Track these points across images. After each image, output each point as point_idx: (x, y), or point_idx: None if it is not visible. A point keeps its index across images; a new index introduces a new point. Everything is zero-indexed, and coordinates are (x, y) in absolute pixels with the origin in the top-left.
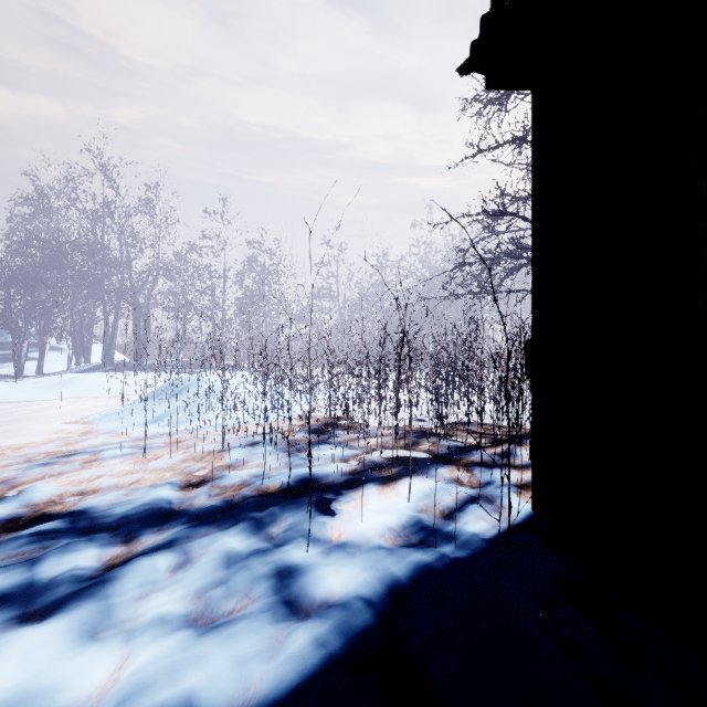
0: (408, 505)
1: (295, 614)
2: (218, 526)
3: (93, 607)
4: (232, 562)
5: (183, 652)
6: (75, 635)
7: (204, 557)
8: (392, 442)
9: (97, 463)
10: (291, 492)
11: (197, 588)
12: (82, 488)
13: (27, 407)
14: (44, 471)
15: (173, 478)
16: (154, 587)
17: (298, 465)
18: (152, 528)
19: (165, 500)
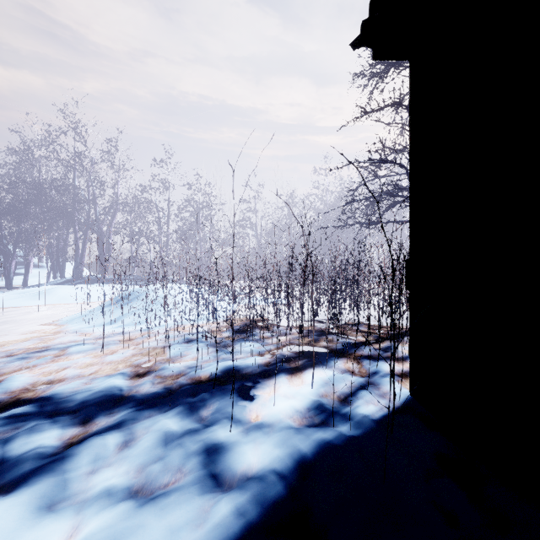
0: (311, 391)
1: (220, 486)
2: (158, 409)
3: (51, 481)
4: (169, 441)
5: (125, 522)
6: (34, 507)
7: (146, 436)
8: (299, 340)
9: (65, 357)
10: (218, 380)
11: (139, 463)
12: (51, 378)
13: (13, 311)
14: (22, 363)
15: (125, 370)
16: (103, 462)
17: (224, 358)
18: (105, 412)
19: (116, 388)
